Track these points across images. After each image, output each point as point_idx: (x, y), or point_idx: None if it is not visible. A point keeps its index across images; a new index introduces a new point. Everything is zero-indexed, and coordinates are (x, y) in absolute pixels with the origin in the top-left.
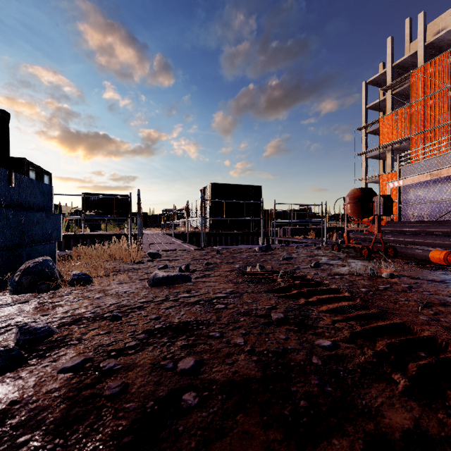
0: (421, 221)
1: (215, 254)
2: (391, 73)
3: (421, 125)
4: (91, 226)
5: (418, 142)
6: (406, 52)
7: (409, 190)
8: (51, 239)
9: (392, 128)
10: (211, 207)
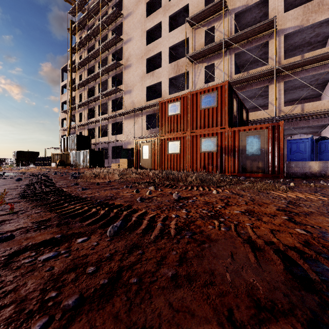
0: None
1: None
2: None
3: None
4: None
5: None
6: None
7: None
8: None
9: None
10: (17, 159)
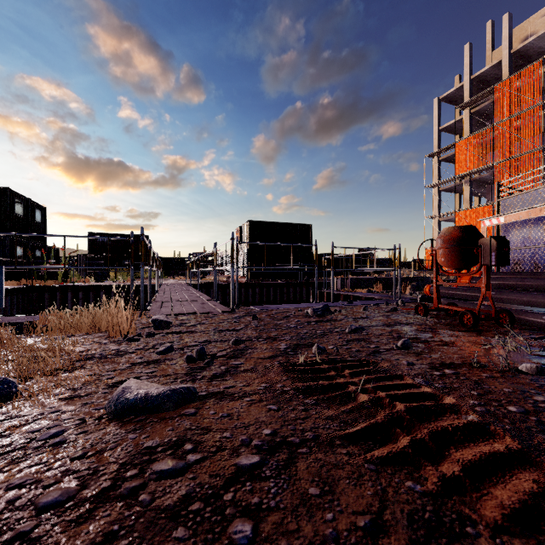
0: (534, 272)
1: (251, 321)
2: (469, 88)
3: (507, 150)
4: (97, 275)
5: (503, 172)
6: (487, 62)
7: (511, 230)
8: None
9: (470, 155)
10: (249, 251)
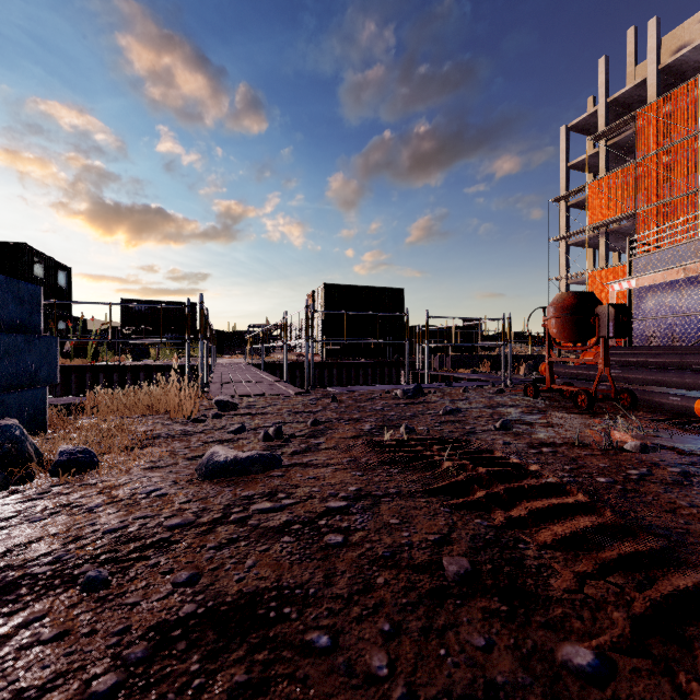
0: (669, 347)
1: (330, 403)
2: (606, 113)
3: (653, 193)
4: (134, 352)
5: (649, 221)
6: (628, 80)
7: (645, 296)
8: (37, 382)
9: (607, 199)
10: (324, 322)
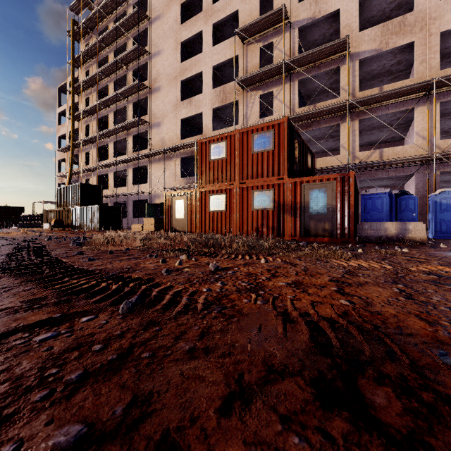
0: None
1: None
2: None
3: None
4: None
5: None
6: None
7: None
8: None
9: None
10: None
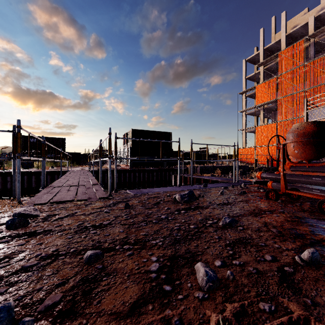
0: None
1: (123, 210)
2: (263, 54)
3: (284, 91)
4: (24, 164)
5: (282, 104)
6: (272, 40)
7: None
8: None
9: (264, 93)
10: (131, 148)
